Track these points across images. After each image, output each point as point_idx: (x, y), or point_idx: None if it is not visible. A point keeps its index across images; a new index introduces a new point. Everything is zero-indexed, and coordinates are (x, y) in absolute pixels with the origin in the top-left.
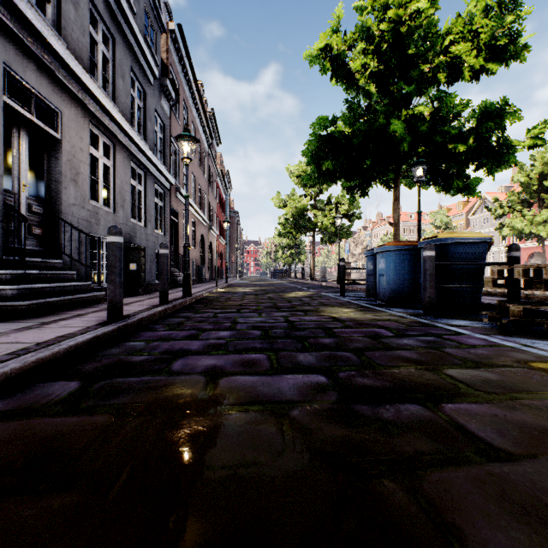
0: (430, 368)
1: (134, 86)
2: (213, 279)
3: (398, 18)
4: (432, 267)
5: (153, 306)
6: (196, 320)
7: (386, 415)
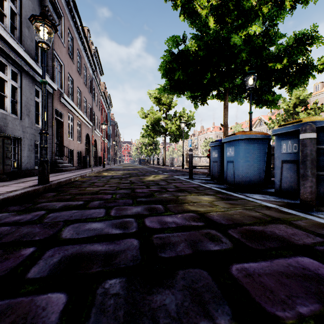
0: None
1: None
2: (97, 165)
3: None
4: (314, 152)
5: None
6: None
7: None
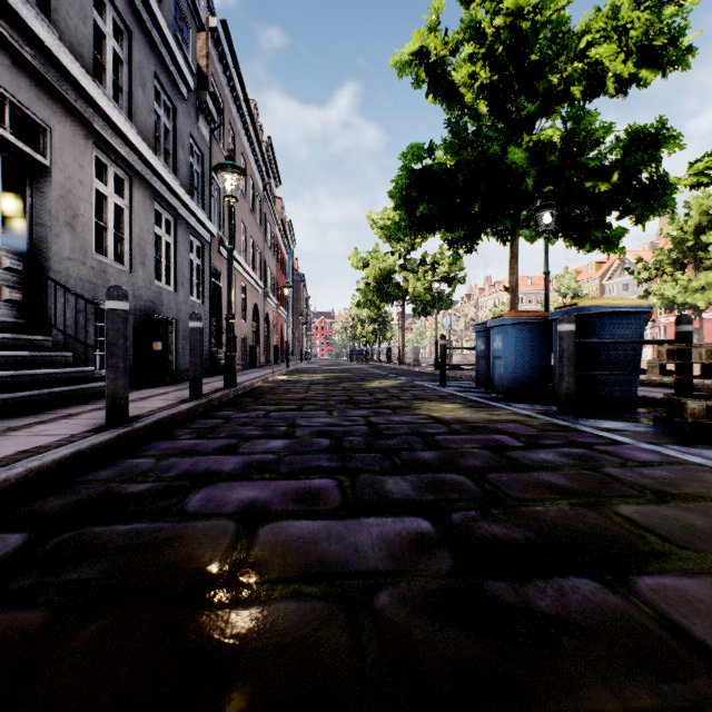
0: (591, 503)
1: (160, 100)
2: (271, 363)
3: (519, 9)
4: (572, 347)
5: (180, 402)
6: (238, 422)
7: (542, 604)
